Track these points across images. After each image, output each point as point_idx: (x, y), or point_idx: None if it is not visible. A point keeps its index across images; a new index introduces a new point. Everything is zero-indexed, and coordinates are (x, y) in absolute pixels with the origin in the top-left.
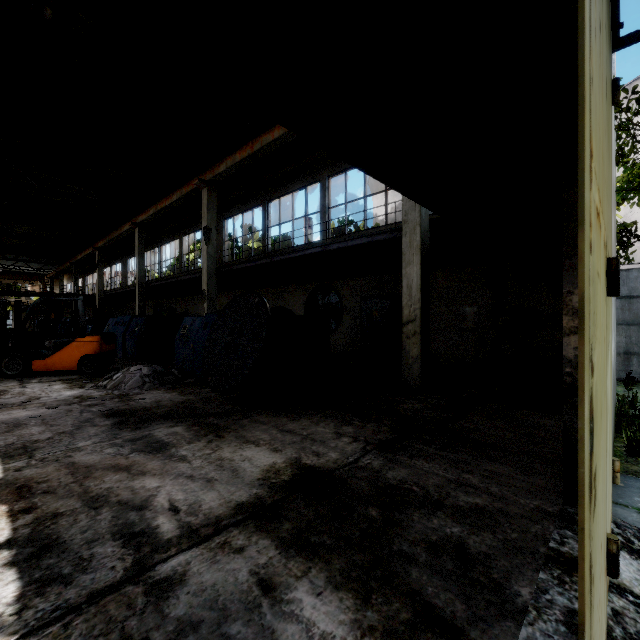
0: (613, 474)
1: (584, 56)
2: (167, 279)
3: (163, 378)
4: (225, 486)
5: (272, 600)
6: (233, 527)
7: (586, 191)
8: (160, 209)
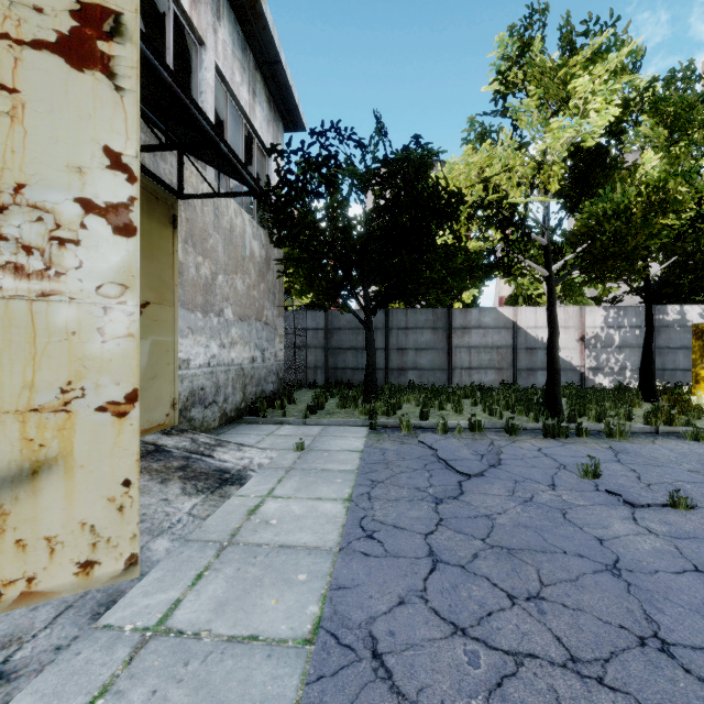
0: (174, 406)
1: None
2: None
3: None
4: None
5: None
6: None
7: None
8: None
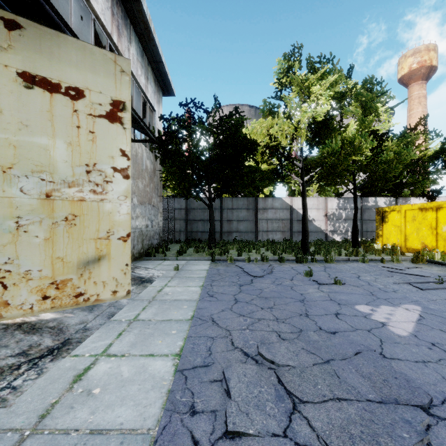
0: None
1: None
2: None
3: None
4: None
5: None
6: None
7: None
8: None
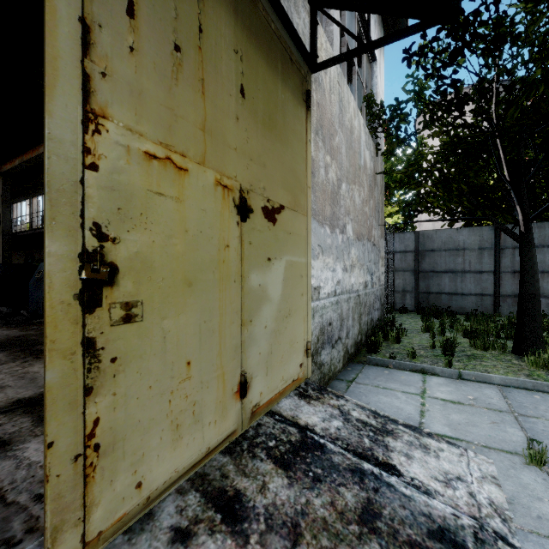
0: (307, 351)
1: (45, 56)
2: (35, 229)
3: (8, 318)
4: (15, 389)
5: (2, 451)
6: (1, 414)
7: (54, 130)
8: (26, 160)
